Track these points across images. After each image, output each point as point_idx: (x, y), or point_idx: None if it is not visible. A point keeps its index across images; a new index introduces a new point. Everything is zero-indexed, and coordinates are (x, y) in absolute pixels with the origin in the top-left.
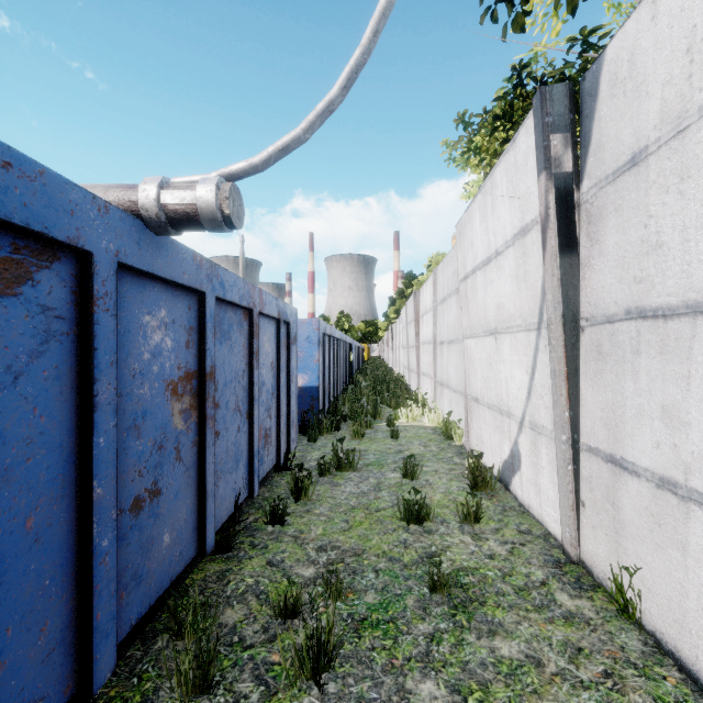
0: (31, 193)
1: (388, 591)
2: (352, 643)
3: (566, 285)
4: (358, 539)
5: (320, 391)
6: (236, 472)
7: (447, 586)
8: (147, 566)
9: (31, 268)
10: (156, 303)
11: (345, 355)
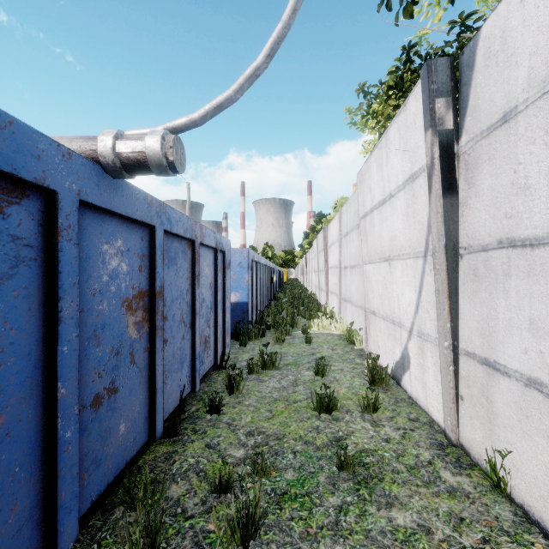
0: (1, 140)
1: (304, 469)
2: (274, 513)
3: (448, 220)
4: (279, 426)
5: (249, 306)
6: (181, 372)
7: (352, 465)
8: (106, 451)
9: (2, 203)
10: (113, 235)
11: (269, 277)
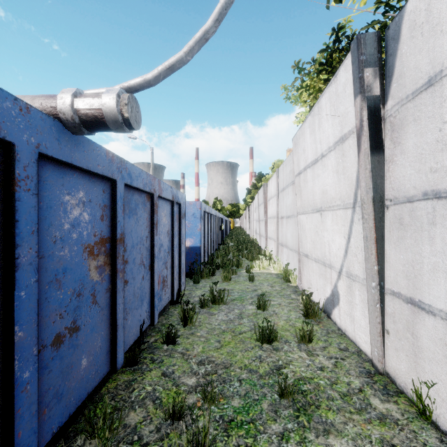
0: None
1: (248, 397)
2: (222, 441)
3: (375, 175)
4: (227, 355)
5: (201, 249)
6: (141, 308)
7: (292, 393)
8: (67, 385)
9: None
10: (75, 187)
11: (218, 225)
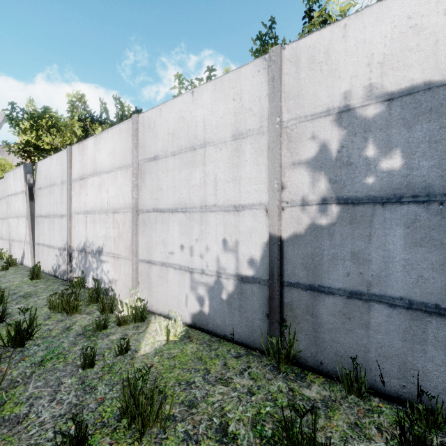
0: None
1: None
2: None
3: (31, 208)
4: None
5: None
6: None
7: None
8: None
9: None
10: None
11: None
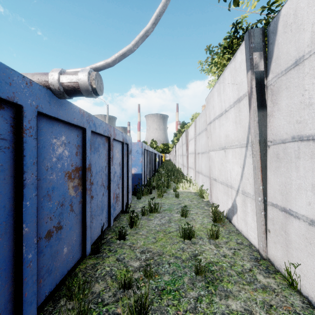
0: None
1: (175, 274)
2: (157, 302)
3: (260, 125)
4: (160, 247)
5: (142, 175)
6: (102, 215)
7: (204, 271)
8: (55, 265)
9: None
10: (59, 133)
11: (154, 159)
